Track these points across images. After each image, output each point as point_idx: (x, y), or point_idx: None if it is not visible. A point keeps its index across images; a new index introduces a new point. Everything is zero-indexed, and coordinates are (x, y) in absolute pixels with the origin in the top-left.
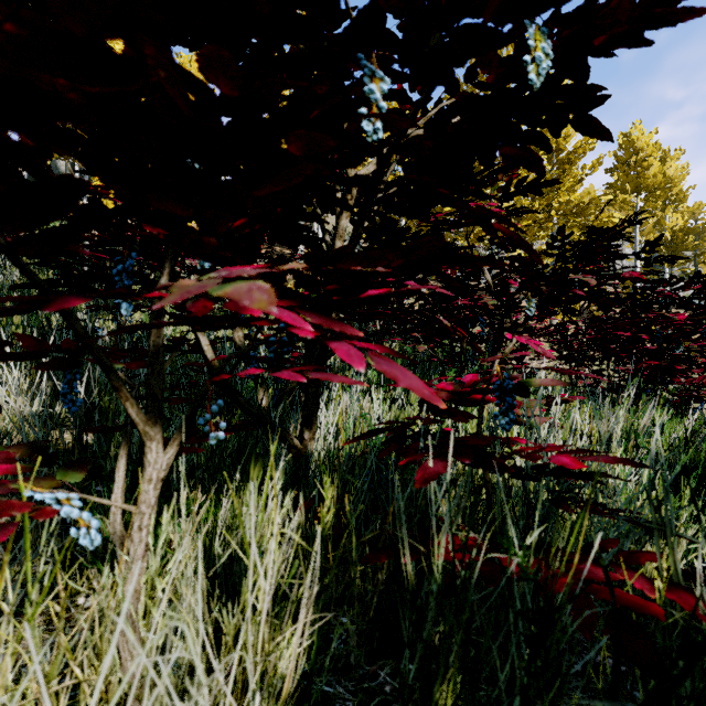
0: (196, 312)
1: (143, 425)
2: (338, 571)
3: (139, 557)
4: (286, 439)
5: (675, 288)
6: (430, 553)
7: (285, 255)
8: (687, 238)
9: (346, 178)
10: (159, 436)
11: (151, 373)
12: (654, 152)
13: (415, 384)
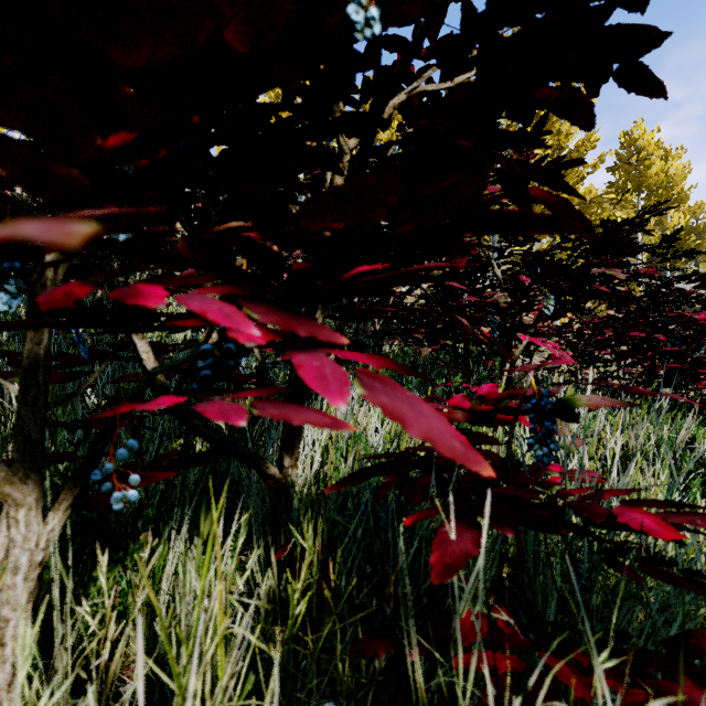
0: (43, 302)
1: (0, 484)
2: (319, 662)
3: (2, 686)
4: (260, 468)
5: (697, 285)
6: (446, 635)
7: (283, 254)
8: (689, 238)
9: (331, 121)
10: (31, 498)
11: (21, 400)
12: (656, 151)
13: (436, 429)
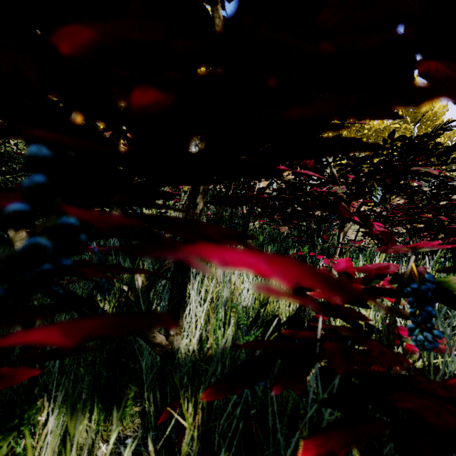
0: None
1: None
2: None
3: None
4: (147, 338)
5: None
6: None
7: None
8: None
9: None
10: None
11: None
12: None
13: None
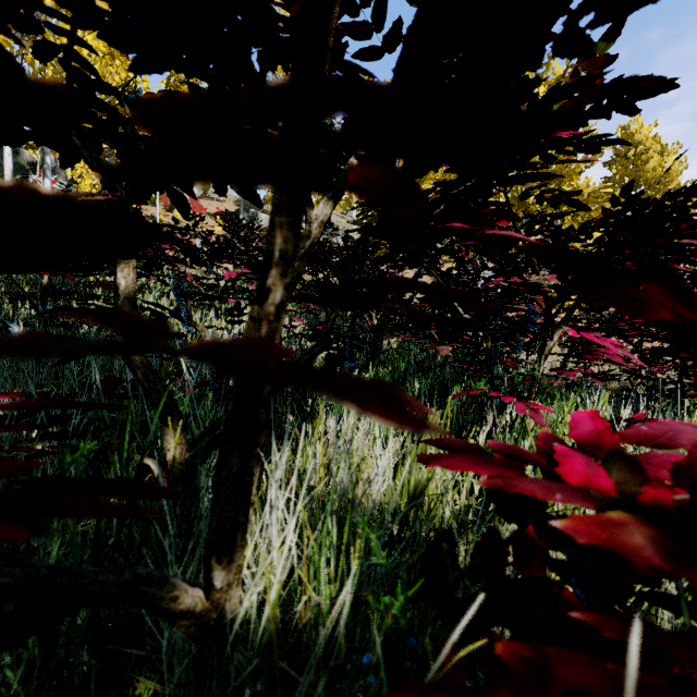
0: None
1: None
2: None
3: None
4: (155, 605)
5: None
6: None
7: None
8: None
9: None
10: None
11: None
12: (654, 145)
13: None
